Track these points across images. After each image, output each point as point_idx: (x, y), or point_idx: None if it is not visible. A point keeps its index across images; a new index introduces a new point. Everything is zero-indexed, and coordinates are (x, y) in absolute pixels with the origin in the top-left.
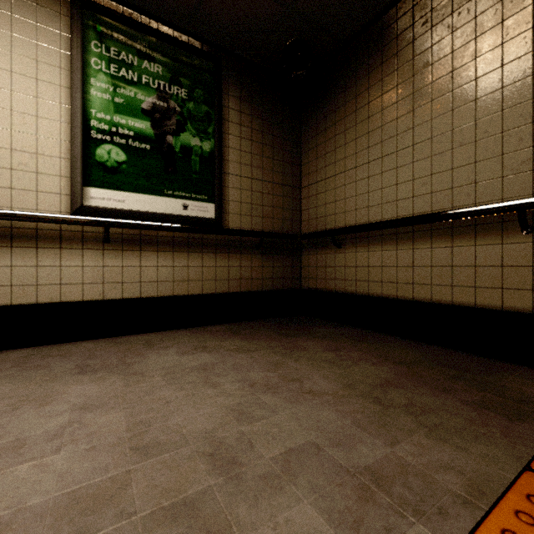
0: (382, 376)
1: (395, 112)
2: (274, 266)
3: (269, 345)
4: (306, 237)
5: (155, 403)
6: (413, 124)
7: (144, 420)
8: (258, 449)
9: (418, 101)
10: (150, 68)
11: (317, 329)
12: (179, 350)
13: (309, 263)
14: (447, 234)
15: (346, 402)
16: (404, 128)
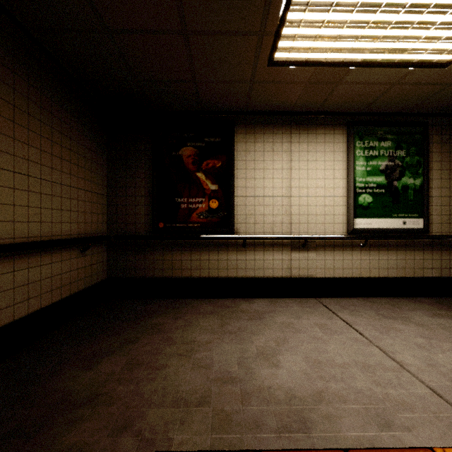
0: None
1: None
2: None
3: None
4: None
5: None
6: None
7: None
8: None
9: None
10: (384, 145)
11: None
12: (425, 314)
13: None
14: None
15: None
16: None
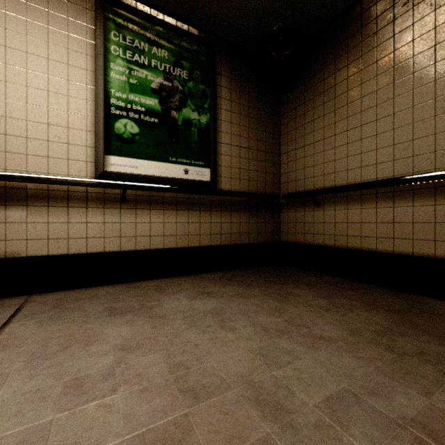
0: (381, 323)
1: (375, 84)
2: (258, 222)
3: (264, 292)
4: (287, 197)
5: (185, 345)
6: (393, 95)
7: (181, 362)
8: (298, 395)
9: (399, 74)
10: (158, 53)
11: (300, 277)
12: (188, 295)
13: (289, 219)
14: (430, 193)
15: (360, 349)
16: (384, 99)
